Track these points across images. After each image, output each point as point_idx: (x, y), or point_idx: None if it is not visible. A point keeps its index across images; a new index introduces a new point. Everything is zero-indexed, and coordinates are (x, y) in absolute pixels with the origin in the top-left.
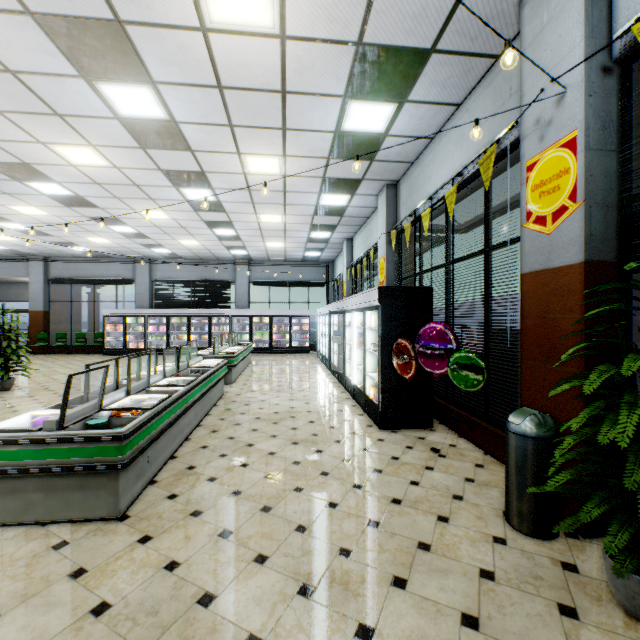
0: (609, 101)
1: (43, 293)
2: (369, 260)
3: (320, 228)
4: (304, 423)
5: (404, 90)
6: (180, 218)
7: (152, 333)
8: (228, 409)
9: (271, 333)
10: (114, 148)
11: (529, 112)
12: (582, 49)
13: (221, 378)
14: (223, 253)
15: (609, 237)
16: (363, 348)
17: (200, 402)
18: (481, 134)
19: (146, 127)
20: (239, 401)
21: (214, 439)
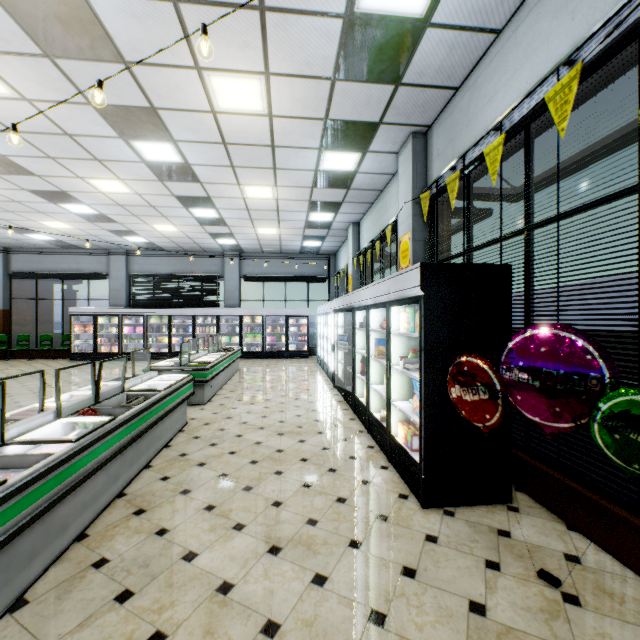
0: None
1: (3, 289)
2: (382, 245)
3: (321, 207)
4: (295, 489)
5: None
6: (144, 192)
7: (128, 335)
8: (182, 454)
9: (264, 335)
10: (5, 56)
11: None
12: None
13: (177, 404)
14: (208, 243)
15: None
16: (387, 363)
17: (126, 453)
18: None
19: (35, 3)
20: (204, 437)
21: (129, 536)
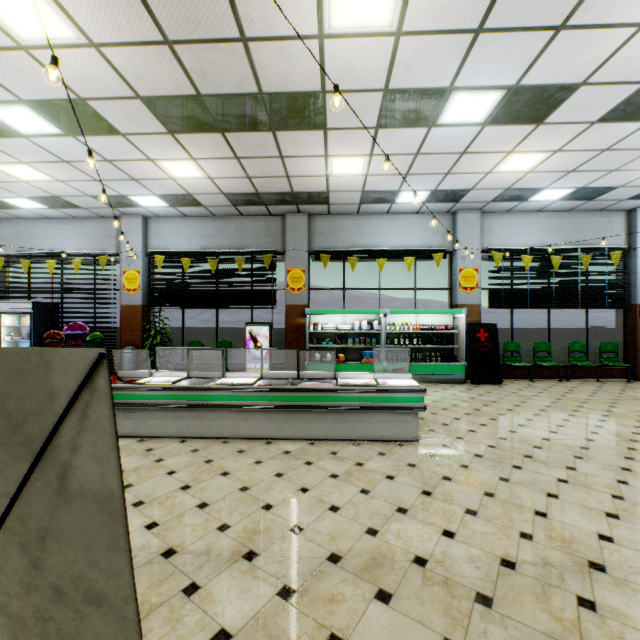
0: (147, 264)
1: None
2: None
3: None
4: None
5: (59, 207)
6: None
7: None
8: None
9: None
10: None
11: (125, 254)
12: (142, 249)
13: None
14: None
15: (147, 299)
16: (0, 339)
17: None
18: (94, 241)
19: None
20: None
21: None
